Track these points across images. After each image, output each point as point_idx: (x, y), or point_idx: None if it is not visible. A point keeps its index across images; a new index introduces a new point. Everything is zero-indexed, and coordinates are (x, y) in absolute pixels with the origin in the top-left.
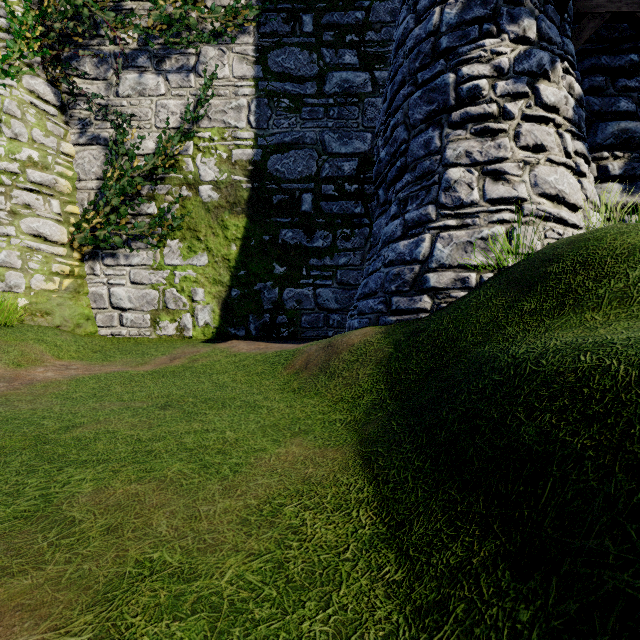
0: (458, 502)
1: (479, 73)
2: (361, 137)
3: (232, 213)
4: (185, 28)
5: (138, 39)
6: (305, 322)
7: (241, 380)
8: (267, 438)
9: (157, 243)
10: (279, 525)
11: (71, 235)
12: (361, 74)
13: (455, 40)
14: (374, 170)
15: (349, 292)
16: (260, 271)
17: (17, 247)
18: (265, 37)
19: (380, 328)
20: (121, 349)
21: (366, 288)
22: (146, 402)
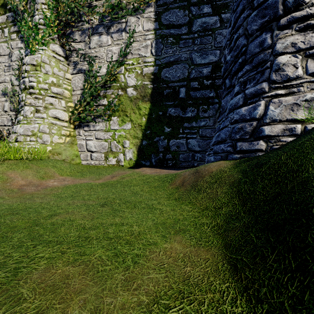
0: None
1: None
2: (213, 53)
3: (143, 101)
4: (120, 10)
5: (98, 19)
6: (181, 158)
7: (146, 190)
8: (158, 234)
9: (107, 119)
10: None
11: (70, 117)
12: (213, 17)
13: None
14: (222, 69)
15: (206, 141)
16: (157, 131)
17: (47, 123)
18: (160, 7)
19: (229, 162)
20: (90, 171)
21: (218, 138)
22: (95, 201)
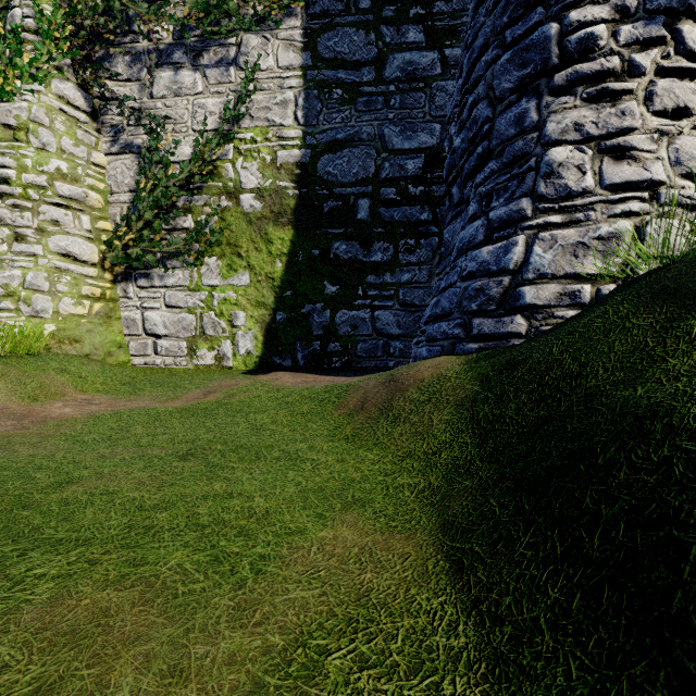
0: None
1: (594, 17)
2: (428, 129)
3: (277, 225)
4: (224, 16)
5: (173, 32)
6: (361, 350)
7: (283, 421)
8: (308, 511)
9: (194, 261)
10: None
11: (102, 254)
12: (428, 53)
13: None
14: (446, 164)
15: (413, 315)
16: (309, 291)
17: (44, 268)
18: (314, 18)
19: (457, 358)
20: (153, 381)
21: (437, 308)
22: (166, 449)
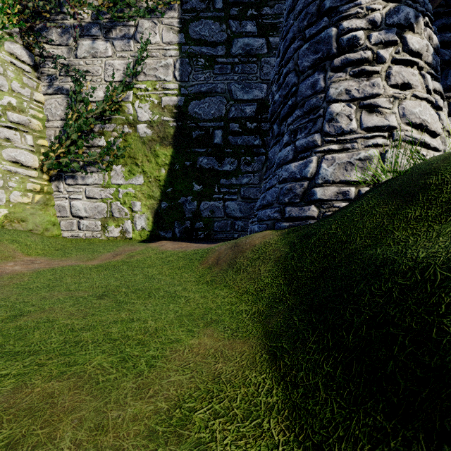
0: (389, 434)
1: (357, 26)
2: (259, 87)
3: (162, 145)
4: (126, 6)
5: (91, 15)
6: (217, 227)
7: (166, 273)
8: (183, 328)
9: (106, 168)
10: (187, 440)
11: (41, 162)
12: (259, 39)
13: (336, 1)
14: (270, 110)
15: (250, 204)
16: (183, 188)
17: None
18: (186, 12)
19: (276, 232)
20: (77, 247)
21: (264, 200)
22: (88, 292)
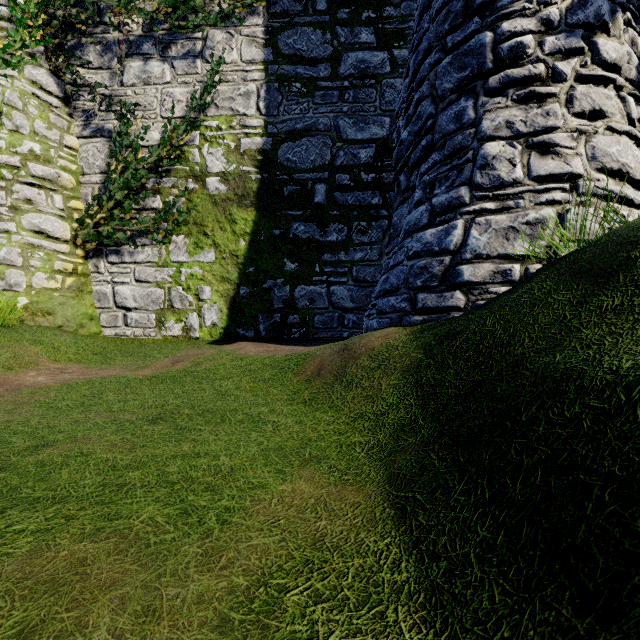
0: (581, 638)
1: (523, 28)
2: (379, 122)
3: (240, 206)
4: (191, 11)
5: (143, 25)
6: (318, 322)
7: (246, 387)
8: (269, 467)
9: (162, 239)
10: (275, 634)
11: (74, 231)
12: (379, 53)
13: None
14: (394, 154)
15: (366, 290)
16: (270, 268)
17: (18, 244)
18: (275, 17)
19: (404, 329)
20: (123, 351)
21: (386, 284)
22: (136, 413)
